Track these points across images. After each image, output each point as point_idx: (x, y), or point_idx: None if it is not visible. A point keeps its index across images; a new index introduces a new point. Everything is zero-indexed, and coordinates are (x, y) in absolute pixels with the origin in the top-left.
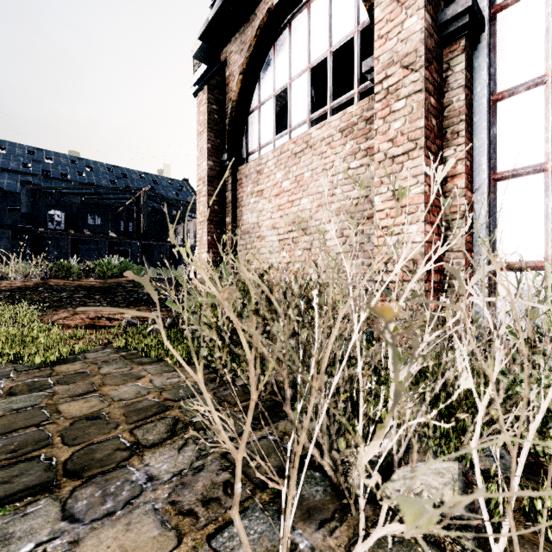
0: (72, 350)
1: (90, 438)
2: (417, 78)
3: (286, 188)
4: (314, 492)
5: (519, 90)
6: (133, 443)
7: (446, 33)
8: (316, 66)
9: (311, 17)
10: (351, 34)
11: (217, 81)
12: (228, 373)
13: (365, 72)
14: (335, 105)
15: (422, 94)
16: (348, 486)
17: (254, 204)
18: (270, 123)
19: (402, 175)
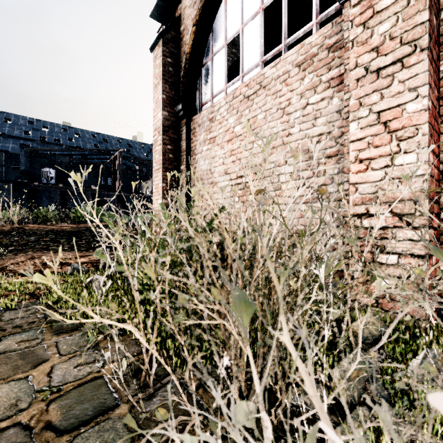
0: None
1: None
2: None
3: (238, 132)
4: None
5: None
6: None
7: None
8: (266, 23)
9: None
10: None
11: (172, 35)
12: (141, 402)
13: None
14: (290, 42)
15: None
16: None
17: (206, 152)
18: (222, 72)
19: (392, 91)
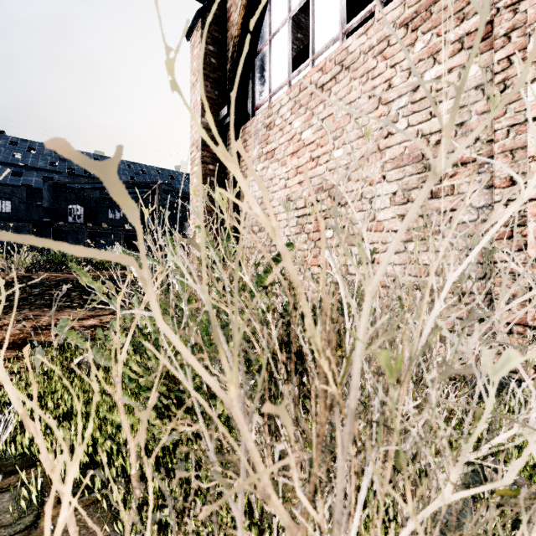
0: None
1: None
2: None
3: (308, 140)
4: None
5: None
6: None
7: None
8: None
9: None
10: None
11: (215, 15)
12: None
13: None
14: None
15: None
16: None
17: (261, 171)
18: (284, 58)
19: None
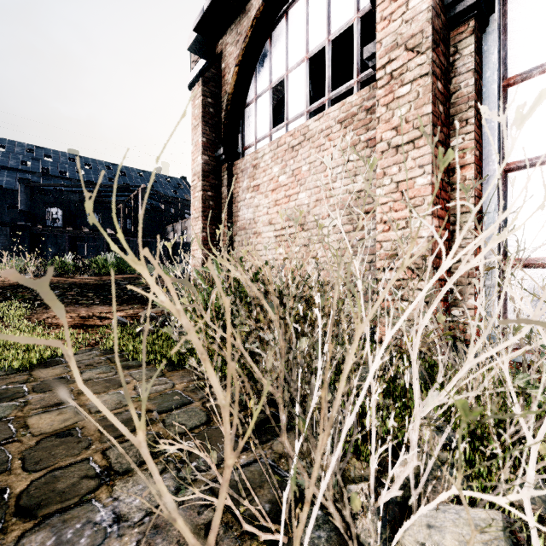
0: (55, 352)
1: (55, 461)
2: (424, 61)
3: (283, 182)
4: (315, 539)
5: (533, 74)
6: (104, 469)
7: (454, 13)
8: (314, 59)
9: (309, 5)
10: (350, 21)
11: (213, 74)
12: None
13: (366, 58)
14: (333, 96)
15: (429, 78)
16: (358, 531)
17: (250, 200)
18: (266, 116)
19: (407, 165)
